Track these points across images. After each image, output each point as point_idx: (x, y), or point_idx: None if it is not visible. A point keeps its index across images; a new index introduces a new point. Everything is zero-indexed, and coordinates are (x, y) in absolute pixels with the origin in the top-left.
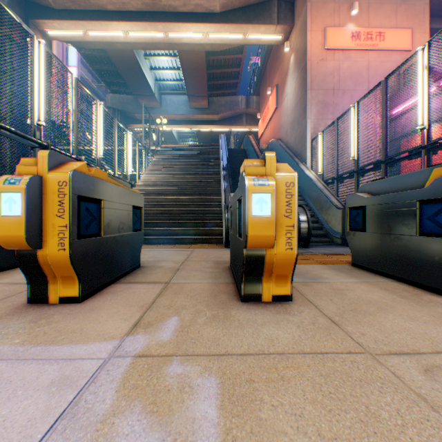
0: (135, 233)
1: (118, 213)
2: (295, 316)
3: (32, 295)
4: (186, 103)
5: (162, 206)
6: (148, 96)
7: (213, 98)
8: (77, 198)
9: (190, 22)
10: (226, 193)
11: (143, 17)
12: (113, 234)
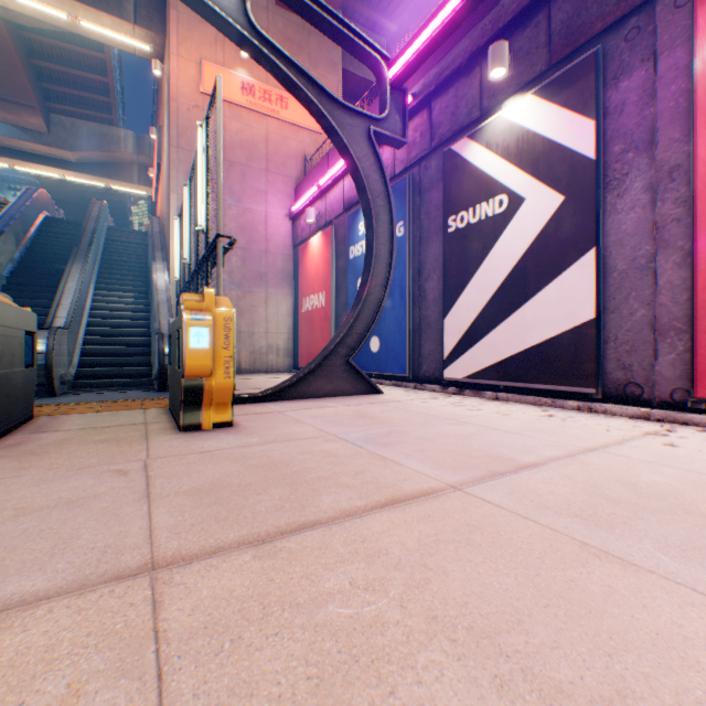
0: None
1: None
2: None
3: None
4: None
5: None
6: None
7: (62, 117)
8: None
9: None
10: None
11: None
12: None
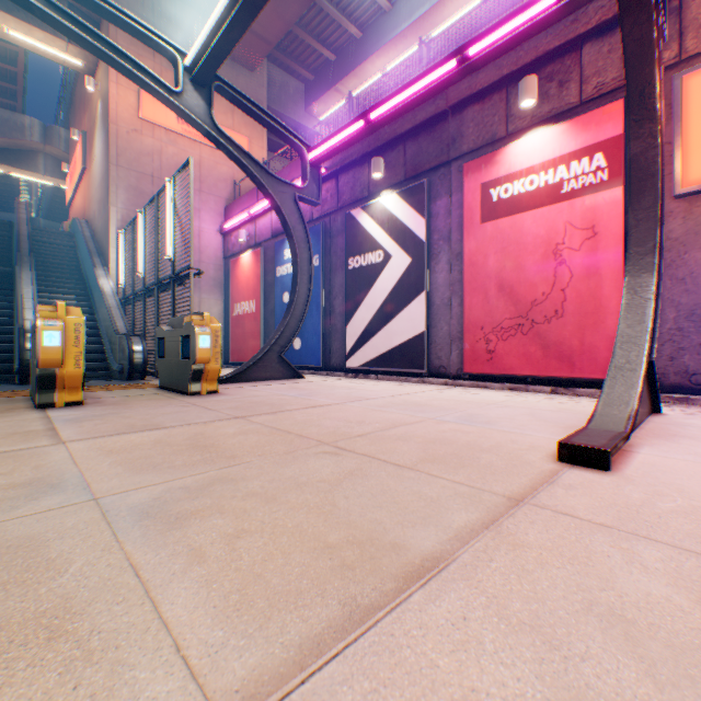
0: None
1: None
2: None
3: None
4: None
5: None
6: None
7: None
8: None
9: None
10: None
11: None
12: None
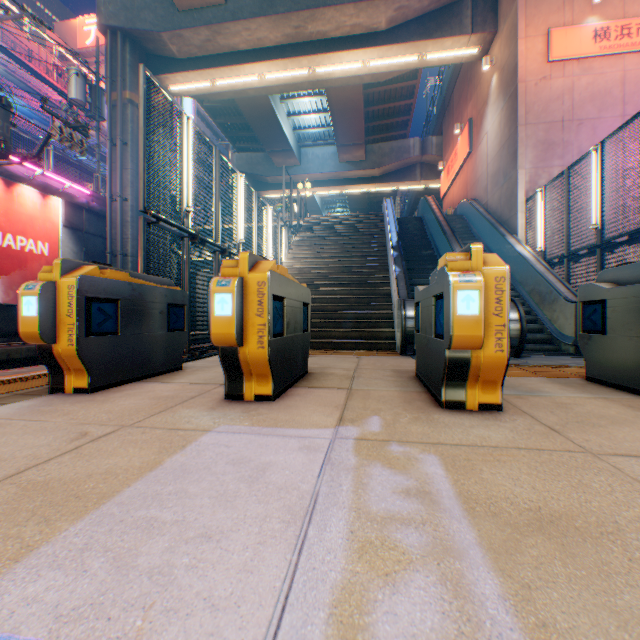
0: (304, 334)
1: (294, 312)
2: (506, 423)
3: (229, 392)
4: (333, 156)
5: (312, 300)
6: (283, 152)
7: (371, 145)
8: (272, 297)
9: (344, 50)
10: (398, 283)
11: (283, 53)
12: (291, 334)
